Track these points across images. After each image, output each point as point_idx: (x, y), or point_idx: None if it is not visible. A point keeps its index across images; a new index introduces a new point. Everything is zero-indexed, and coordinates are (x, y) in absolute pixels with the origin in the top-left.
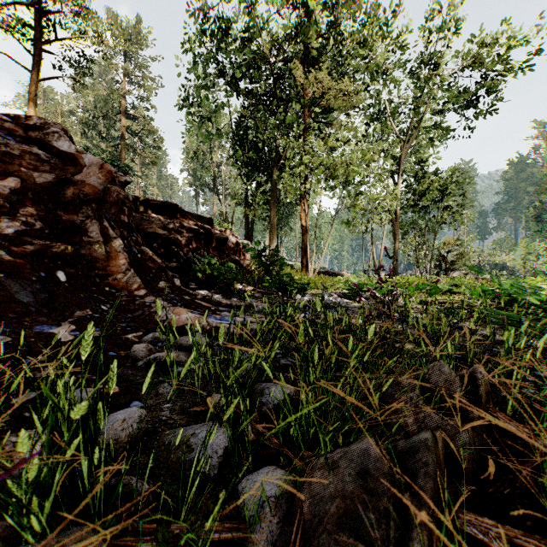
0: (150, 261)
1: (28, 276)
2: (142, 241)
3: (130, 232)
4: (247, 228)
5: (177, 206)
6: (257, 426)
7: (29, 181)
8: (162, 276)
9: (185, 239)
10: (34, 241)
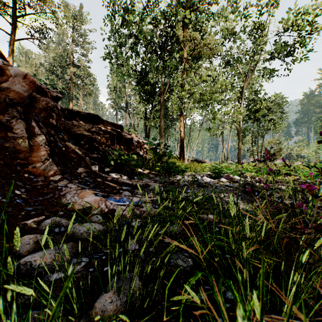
0: (73, 152)
1: None
2: (68, 138)
3: (58, 131)
4: (146, 133)
5: (97, 116)
6: None
7: None
8: (82, 164)
9: (103, 138)
10: None
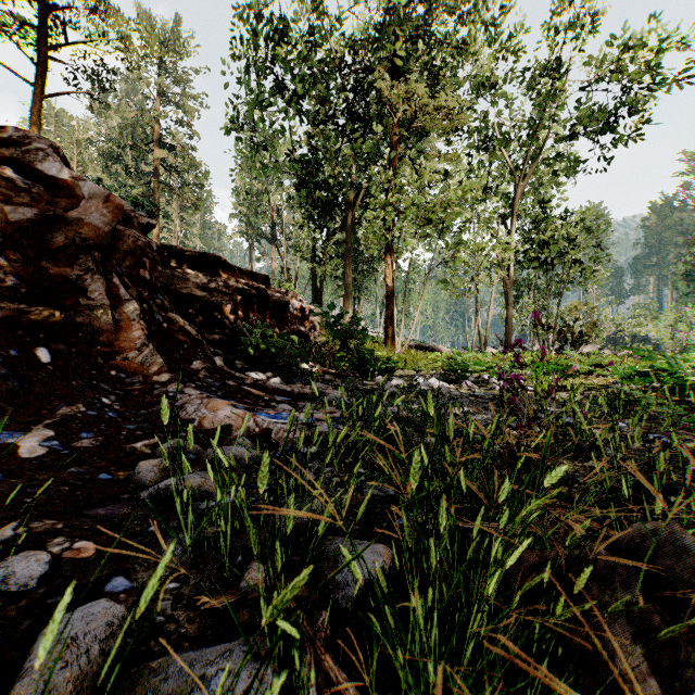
0: (181, 332)
1: None
2: (170, 305)
3: (153, 292)
4: (315, 289)
5: (221, 259)
6: (327, 662)
7: None
8: (198, 353)
9: (231, 303)
10: (2, 304)
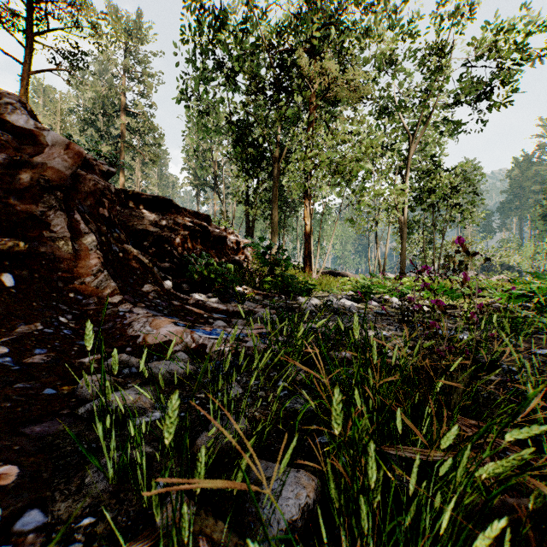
0: (135, 260)
1: None
2: (126, 238)
3: (111, 227)
4: (248, 227)
5: (170, 201)
6: None
7: None
8: (149, 278)
9: (179, 237)
10: None
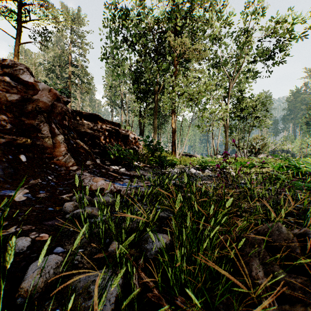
0: (81, 148)
1: (0, 158)
2: (77, 136)
3: (69, 131)
4: (140, 129)
5: (99, 116)
6: (142, 275)
7: (3, 99)
8: (89, 157)
9: (103, 135)
10: (5, 136)
